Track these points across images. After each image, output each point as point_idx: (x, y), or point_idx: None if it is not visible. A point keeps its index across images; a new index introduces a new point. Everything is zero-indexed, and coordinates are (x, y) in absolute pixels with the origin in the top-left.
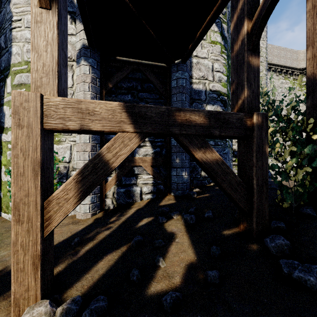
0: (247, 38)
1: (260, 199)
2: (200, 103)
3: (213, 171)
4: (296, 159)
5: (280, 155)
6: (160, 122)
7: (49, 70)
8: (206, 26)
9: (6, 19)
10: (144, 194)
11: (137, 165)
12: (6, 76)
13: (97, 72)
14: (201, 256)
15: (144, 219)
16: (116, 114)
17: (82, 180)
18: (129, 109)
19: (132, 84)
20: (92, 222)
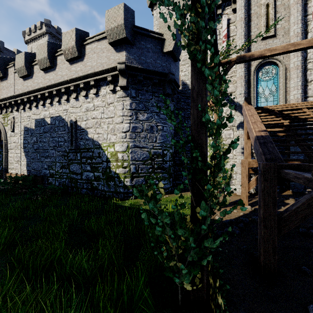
0: None
1: None
2: None
3: None
4: None
5: None
6: None
7: (249, 153)
8: None
9: None
10: None
11: None
12: None
13: None
14: None
15: None
16: None
17: (257, 179)
18: None
19: None
20: None
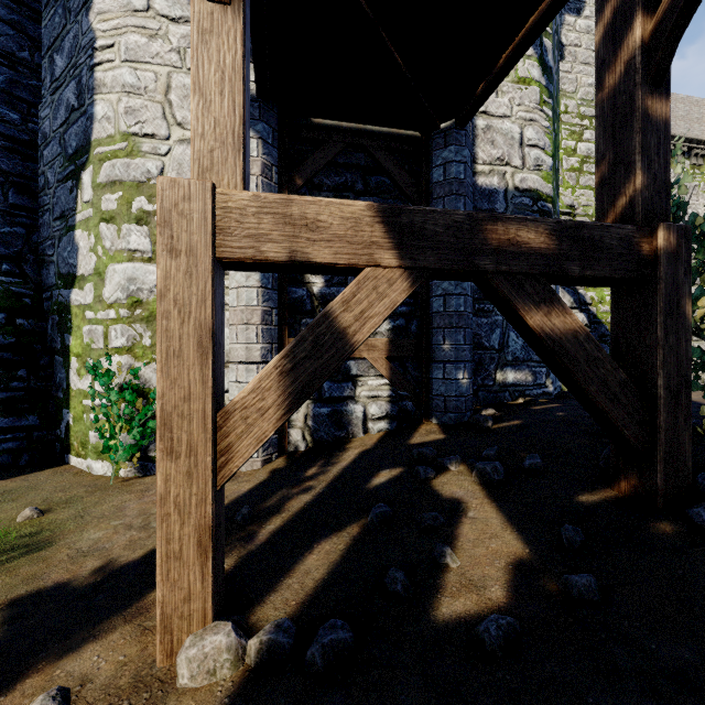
0: (642, 55)
1: (673, 421)
2: None
3: (566, 355)
4: None
5: None
6: (453, 245)
7: (226, 134)
8: (524, 38)
9: (81, 45)
10: (372, 420)
11: (356, 355)
12: (81, 167)
13: (273, 153)
14: (539, 547)
15: (382, 472)
16: (362, 228)
17: (293, 370)
18: (389, 217)
19: (345, 179)
20: (268, 476)
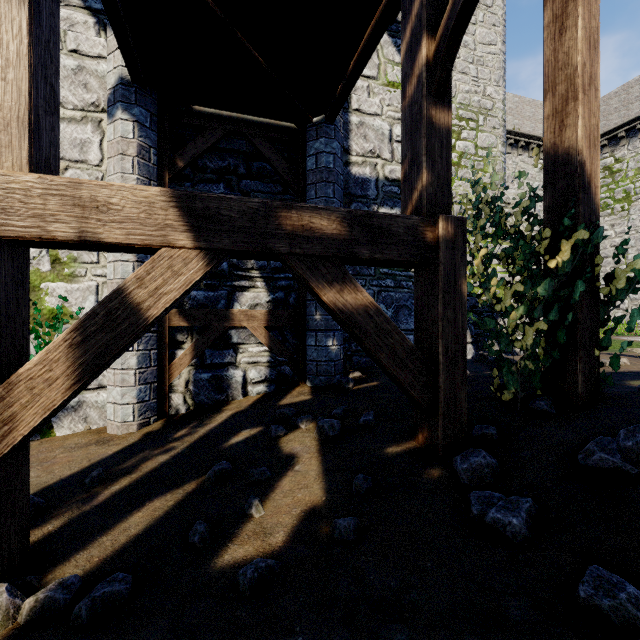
0: (427, 72)
1: (451, 382)
2: (367, 204)
3: (358, 327)
4: (525, 308)
5: (499, 302)
6: (248, 229)
7: (10, 118)
8: (364, 48)
9: None
10: (252, 384)
11: (237, 325)
12: None
13: (151, 135)
14: (334, 495)
15: (243, 432)
16: (156, 212)
17: (84, 342)
18: (184, 202)
19: (228, 163)
20: (139, 439)
